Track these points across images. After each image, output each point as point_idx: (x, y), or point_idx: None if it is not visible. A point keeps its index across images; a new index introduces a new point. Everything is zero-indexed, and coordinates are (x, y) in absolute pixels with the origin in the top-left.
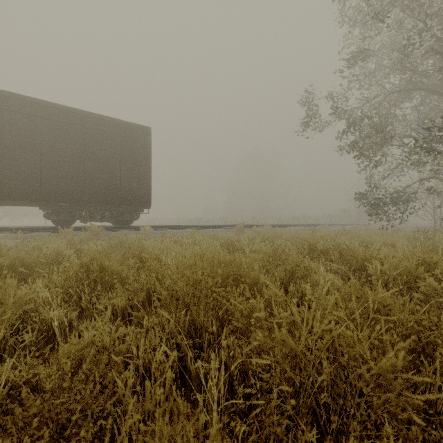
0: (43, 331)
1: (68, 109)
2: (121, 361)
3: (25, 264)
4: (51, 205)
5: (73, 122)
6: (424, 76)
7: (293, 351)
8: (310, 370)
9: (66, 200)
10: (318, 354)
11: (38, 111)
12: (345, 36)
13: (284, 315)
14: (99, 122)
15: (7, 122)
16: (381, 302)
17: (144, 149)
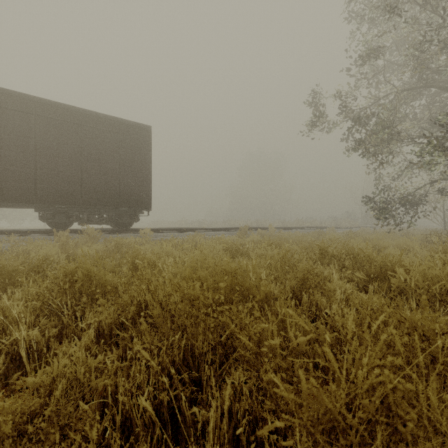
0: (13, 354)
1: (65, 107)
2: (97, 401)
3: (6, 271)
4: (47, 207)
5: (69, 120)
6: (436, 72)
7: (329, 411)
8: (352, 438)
9: (62, 201)
10: (365, 416)
11: (32, 108)
12: (352, 31)
13: (303, 340)
14: (97, 121)
15: (0, 119)
16: (433, 330)
17: (144, 149)
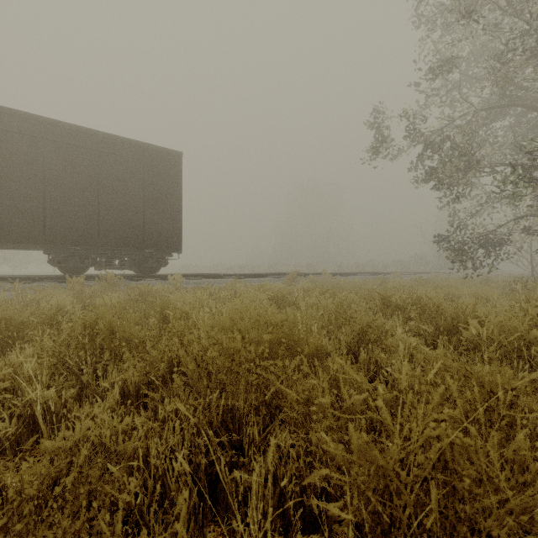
0: (26, 417)
1: (79, 129)
2: (125, 467)
3: (14, 323)
4: (58, 249)
5: (84, 145)
6: (521, 88)
7: (381, 468)
8: (407, 498)
9: (76, 242)
10: (420, 474)
11: (41, 131)
12: (422, 39)
13: (357, 399)
14: (117, 146)
15: (2, 144)
16: (502, 385)
17: (173, 179)
